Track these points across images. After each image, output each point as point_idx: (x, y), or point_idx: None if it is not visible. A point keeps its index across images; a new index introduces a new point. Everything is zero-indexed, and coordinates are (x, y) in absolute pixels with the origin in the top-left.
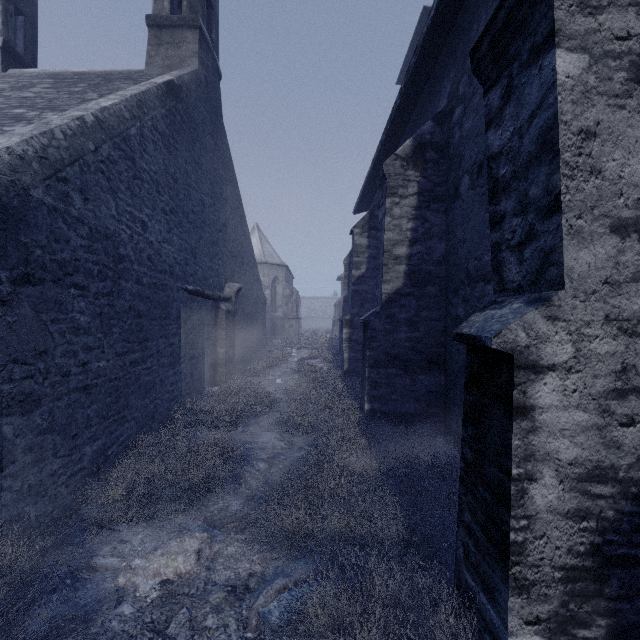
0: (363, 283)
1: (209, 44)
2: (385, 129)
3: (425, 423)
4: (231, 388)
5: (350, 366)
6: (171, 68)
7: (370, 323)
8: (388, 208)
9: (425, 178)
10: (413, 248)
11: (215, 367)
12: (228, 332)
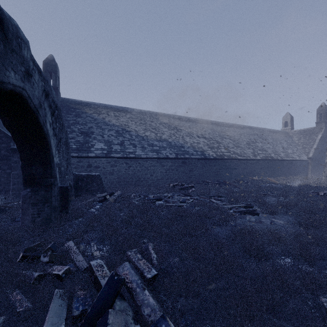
0: None
1: (326, 122)
2: None
3: None
4: None
5: None
6: (319, 129)
7: None
8: None
9: None
10: None
11: None
12: None
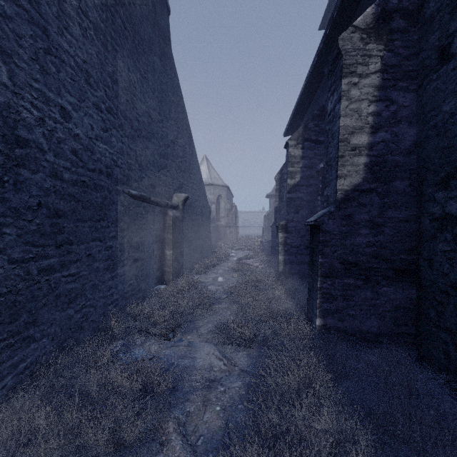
0: (297, 191)
1: None
2: (324, 35)
3: (391, 344)
4: (174, 289)
5: (285, 267)
6: None
7: (322, 225)
8: (344, 90)
9: (390, 51)
10: (375, 136)
11: (163, 267)
12: (175, 236)
